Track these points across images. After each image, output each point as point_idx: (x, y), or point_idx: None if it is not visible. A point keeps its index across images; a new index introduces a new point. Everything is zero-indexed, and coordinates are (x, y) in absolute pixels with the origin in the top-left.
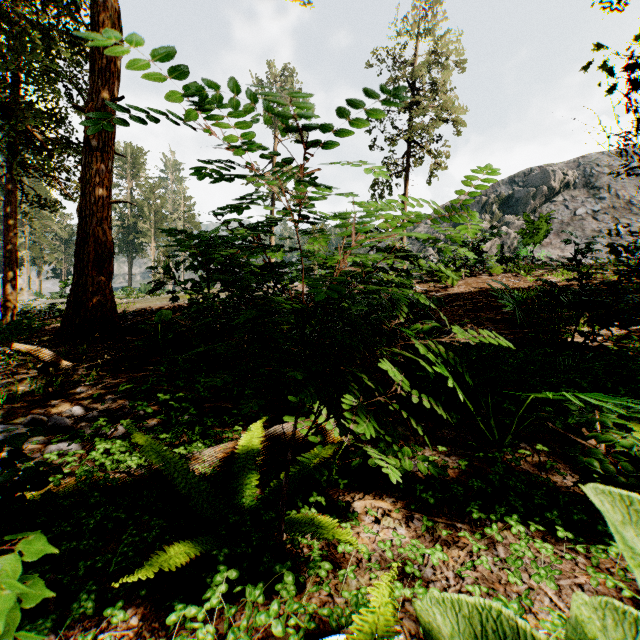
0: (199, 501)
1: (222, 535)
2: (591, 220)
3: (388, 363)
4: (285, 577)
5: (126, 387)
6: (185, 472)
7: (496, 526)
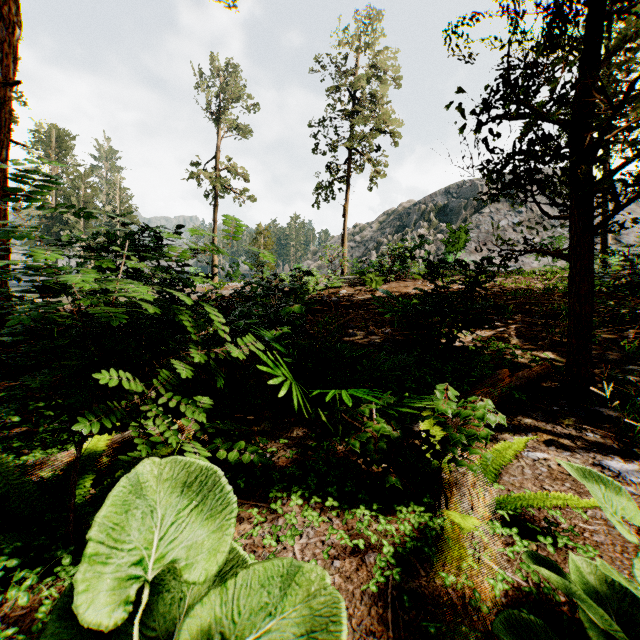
0: (16, 503)
1: (33, 532)
2: (511, 231)
3: (113, 372)
4: (63, 560)
5: (0, 396)
6: (7, 477)
7: (281, 502)
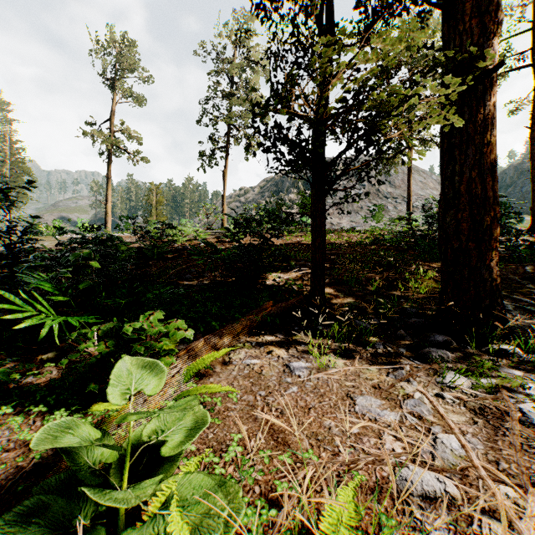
0: None
1: None
2: (357, 199)
3: None
4: None
5: None
6: None
7: None
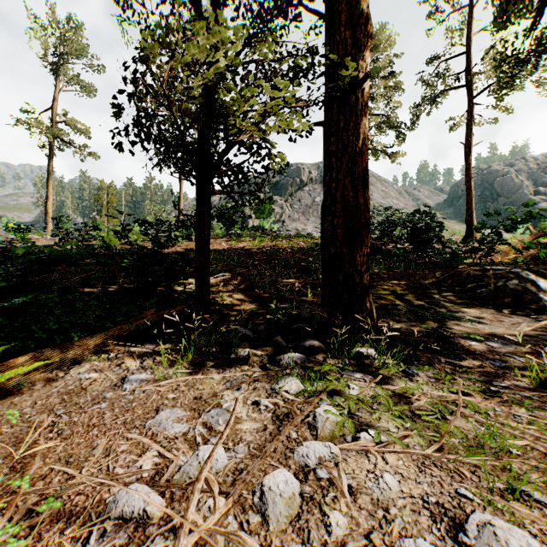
0: None
1: None
2: None
3: None
4: None
5: None
6: None
7: None
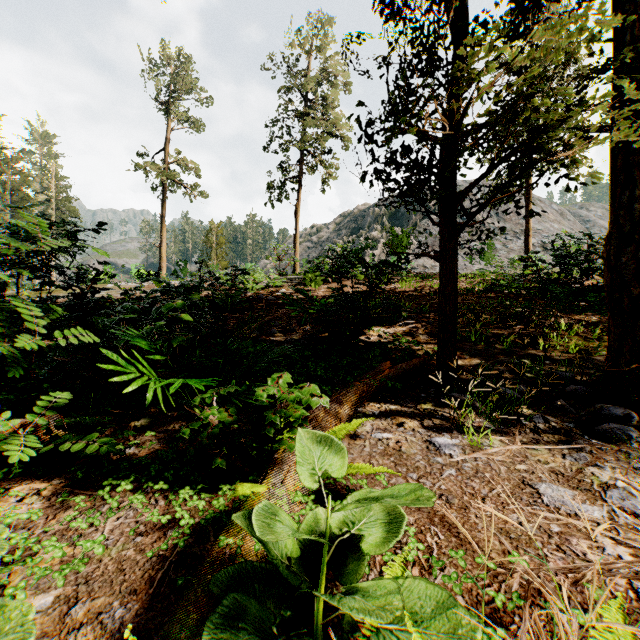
0: None
1: None
2: None
3: None
4: None
5: None
6: None
7: (110, 488)
